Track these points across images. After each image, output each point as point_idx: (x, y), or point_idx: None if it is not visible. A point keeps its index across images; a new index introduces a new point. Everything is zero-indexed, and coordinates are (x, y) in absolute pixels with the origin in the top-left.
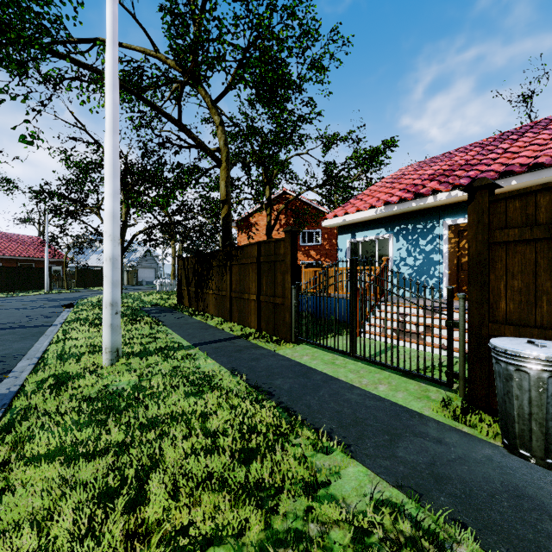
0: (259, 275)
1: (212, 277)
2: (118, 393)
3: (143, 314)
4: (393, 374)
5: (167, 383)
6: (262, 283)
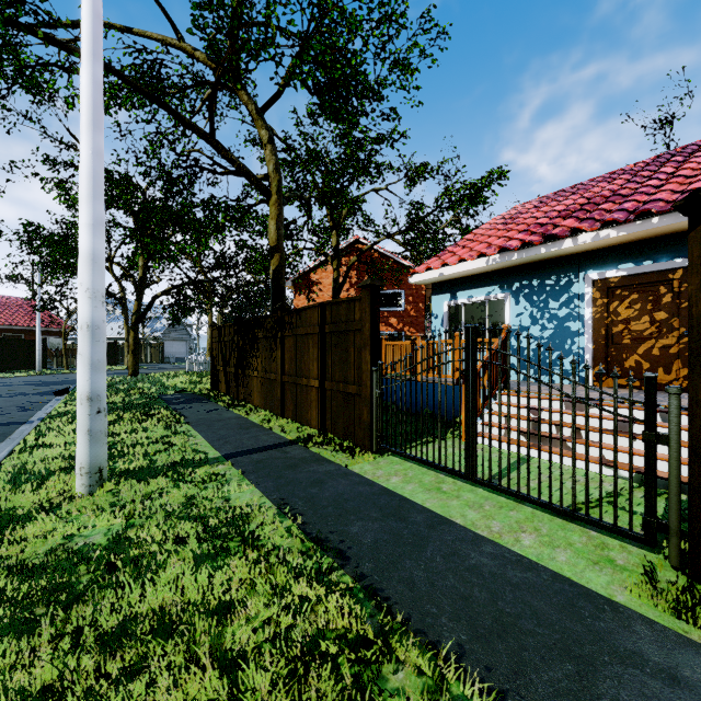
0: (323, 351)
1: (257, 353)
2: (81, 556)
3: (161, 405)
4: (539, 512)
5: (170, 533)
6: (328, 363)
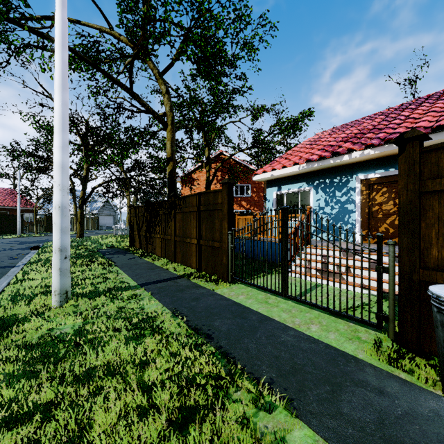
0: (199, 222)
1: (159, 223)
2: (60, 339)
3: (99, 255)
4: (322, 313)
5: (110, 326)
6: (202, 229)
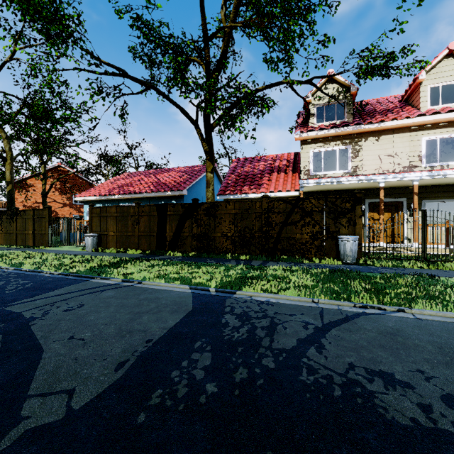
0: (34, 223)
1: (2, 224)
2: None
3: None
4: (79, 248)
5: None
6: (36, 226)
